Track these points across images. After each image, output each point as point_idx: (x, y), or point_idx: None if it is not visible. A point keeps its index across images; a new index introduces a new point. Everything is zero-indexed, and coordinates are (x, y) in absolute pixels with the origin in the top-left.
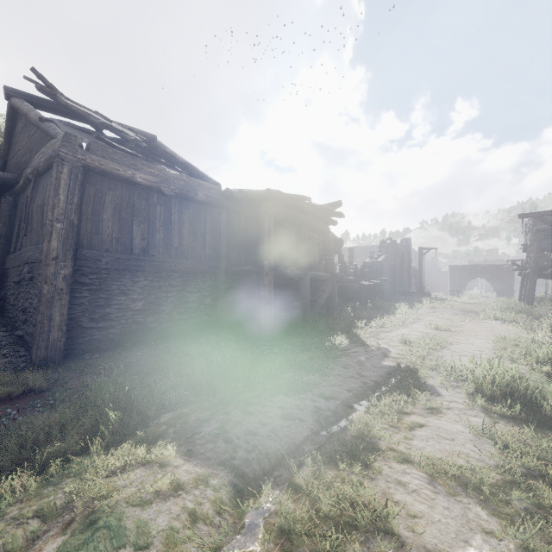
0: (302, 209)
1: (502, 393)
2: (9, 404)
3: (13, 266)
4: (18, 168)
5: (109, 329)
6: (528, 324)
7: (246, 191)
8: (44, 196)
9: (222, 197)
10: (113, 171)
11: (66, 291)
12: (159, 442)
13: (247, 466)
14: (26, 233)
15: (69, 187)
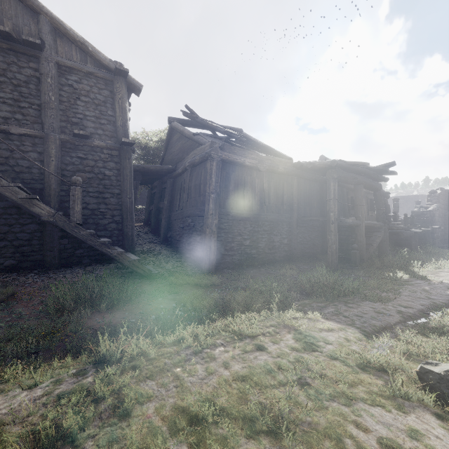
0: (359, 171)
1: None
2: (208, 289)
3: (177, 219)
4: (173, 162)
5: (233, 256)
6: None
7: (313, 162)
8: (200, 179)
9: (294, 167)
10: (234, 160)
11: (216, 232)
12: (306, 312)
13: (365, 328)
14: (187, 200)
15: (216, 173)
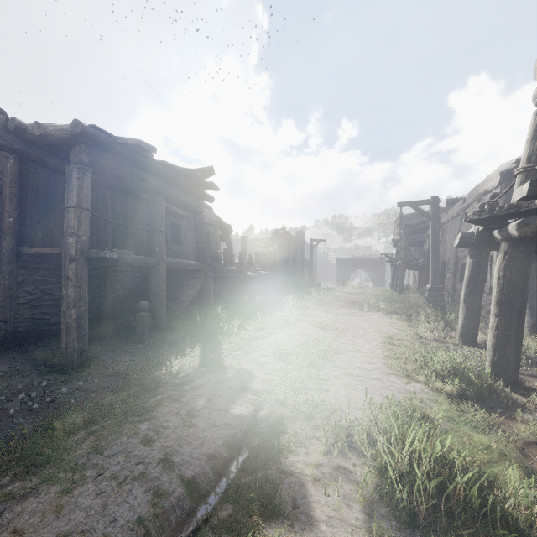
0: (152, 168)
1: (431, 509)
2: None
3: None
4: None
5: None
6: (406, 315)
7: (46, 124)
8: None
9: (10, 133)
10: None
11: None
12: None
13: None
14: None
15: None
